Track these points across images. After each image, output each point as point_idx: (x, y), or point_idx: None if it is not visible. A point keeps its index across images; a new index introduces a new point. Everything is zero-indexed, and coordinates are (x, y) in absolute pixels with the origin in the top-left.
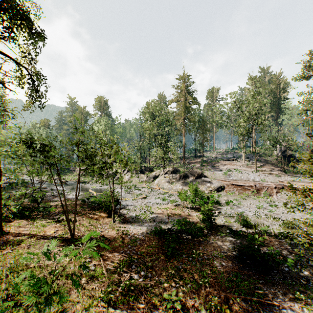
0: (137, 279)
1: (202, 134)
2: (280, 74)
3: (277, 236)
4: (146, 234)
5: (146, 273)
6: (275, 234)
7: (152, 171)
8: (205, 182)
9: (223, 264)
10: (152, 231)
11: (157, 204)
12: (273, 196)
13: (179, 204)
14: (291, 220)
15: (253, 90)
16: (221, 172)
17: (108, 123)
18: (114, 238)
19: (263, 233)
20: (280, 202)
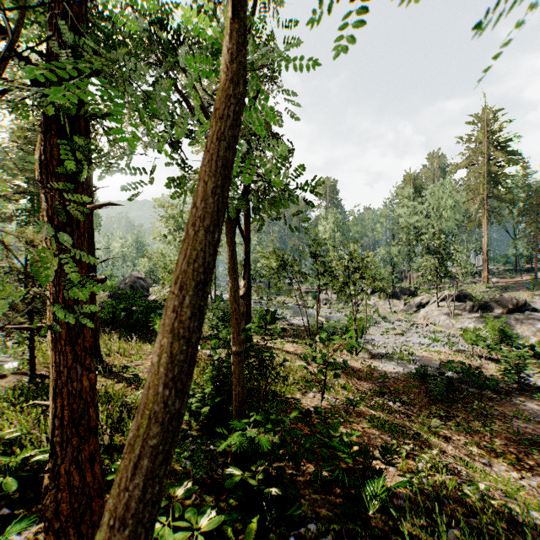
0: (390, 405)
1: (533, 224)
2: None
3: None
4: (403, 375)
5: (402, 405)
6: None
7: (414, 296)
8: (532, 321)
9: (526, 426)
10: (411, 372)
11: (421, 344)
12: None
13: (464, 350)
14: None
15: None
16: None
17: (338, 220)
18: (359, 370)
19: None
20: None
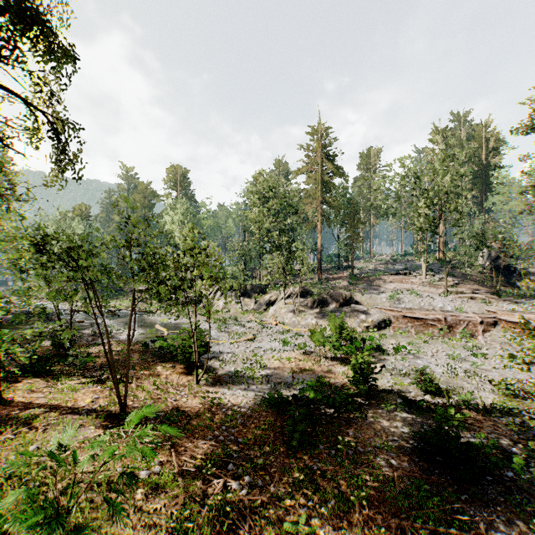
0: (236, 490)
1: (351, 229)
2: (489, 123)
3: (488, 411)
4: (254, 405)
5: (253, 479)
6: (484, 406)
7: (264, 294)
8: (357, 313)
9: (393, 463)
10: (264, 399)
11: (273, 350)
12: (478, 337)
13: (312, 352)
14: (512, 382)
15: (440, 151)
16: (385, 295)
17: (188, 211)
18: (197, 413)
19: (464, 404)
20: (491, 349)
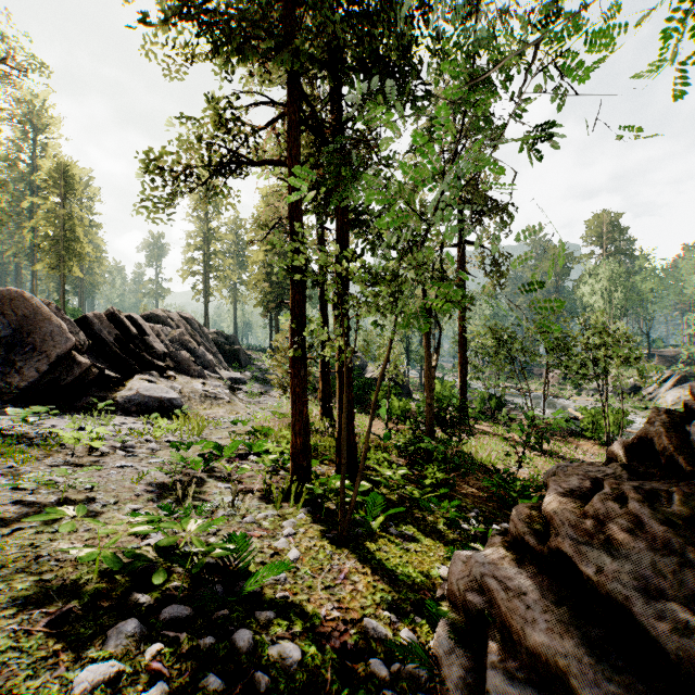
0: None
1: None
2: None
3: None
4: None
5: None
6: None
7: None
8: None
9: None
10: None
11: None
12: None
13: None
14: None
15: None
16: None
17: (617, 275)
18: None
19: None
20: None
